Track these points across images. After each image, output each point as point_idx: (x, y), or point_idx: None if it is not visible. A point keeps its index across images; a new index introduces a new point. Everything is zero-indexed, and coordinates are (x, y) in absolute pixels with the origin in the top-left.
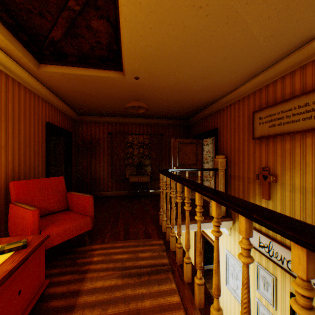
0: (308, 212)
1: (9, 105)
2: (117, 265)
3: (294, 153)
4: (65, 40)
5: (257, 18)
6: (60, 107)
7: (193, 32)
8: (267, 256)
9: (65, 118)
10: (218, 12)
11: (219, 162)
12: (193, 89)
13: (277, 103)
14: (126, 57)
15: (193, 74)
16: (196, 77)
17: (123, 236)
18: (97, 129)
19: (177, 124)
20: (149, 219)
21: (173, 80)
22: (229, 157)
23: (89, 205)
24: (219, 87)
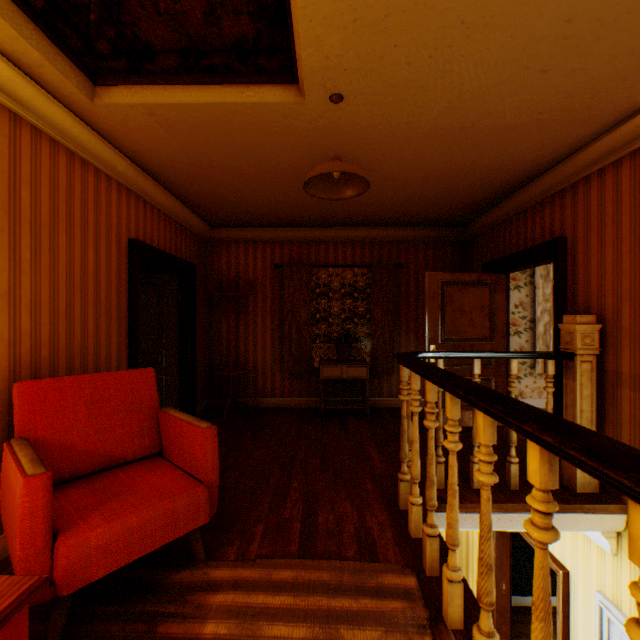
0: None
1: (21, 190)
2: None
3: None
4: None
5: None
6: (165, 207)
7: None
8: None
9: (178, 232)
10: None
11: (577, 333)
12: (498, 123)
13: None
14: (302, 16)
15: (511, 56)
16: (519, 68)
17: (299, 542)
18: (250, 257)
19: (438, 238)
20: (369, 485)
21: (442, 93)
22: (610, 319)
23: (204, 454)
24: (587, 106)
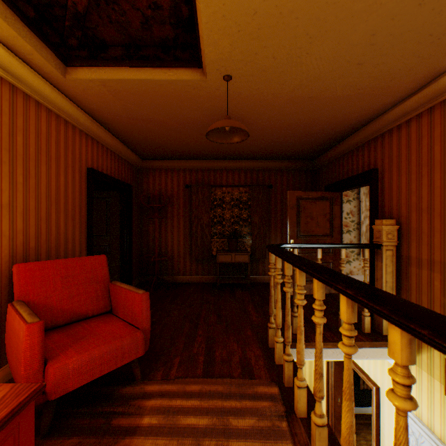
0: None
1: (17, 136)
2: (186, 445)
3: None
4: (96, 10)
5: None
6: (111, 146)
7: None
8: None
9: (120, 163)
10: None
11: (383, 231)
12: (332, 95)
13: None
14: (205, 28)
15: (338, 55)
16: (344, 62)
17: (203, 368)
18: (169, 180)
19: (296, 168)
20: (249, 332)
21: (296, 76)
22: (404, 222)
23: (141, 310)
24: (388, 85)
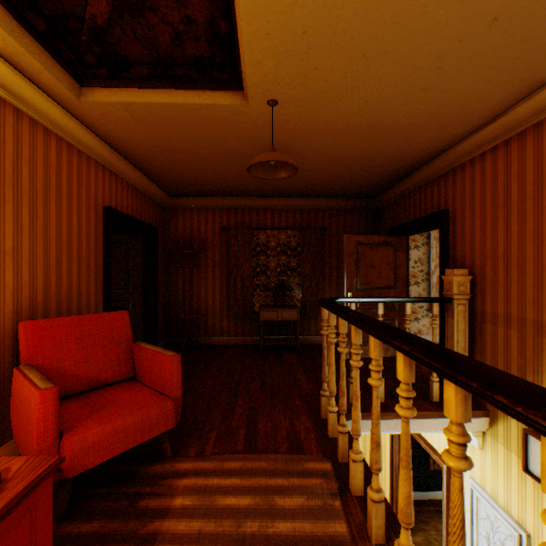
0: None
1: (22, 169)
2: (225, 527)
3: None
4: (119, 23)
5: None
6: (132, 180)
7: None
8: None
9: (143, 201)
10: None
11: (454, 283)
12: (395, 123)
13: None
14: (247, 47)
15: (401, 79)
16: (407, 87)
17: (244, 443)
18: (202, 221)
19: (354, 207)
20: (298, 401)
21: (352, 102)
22: (478, 272)
23: (171, 375)
24: (458, 113)
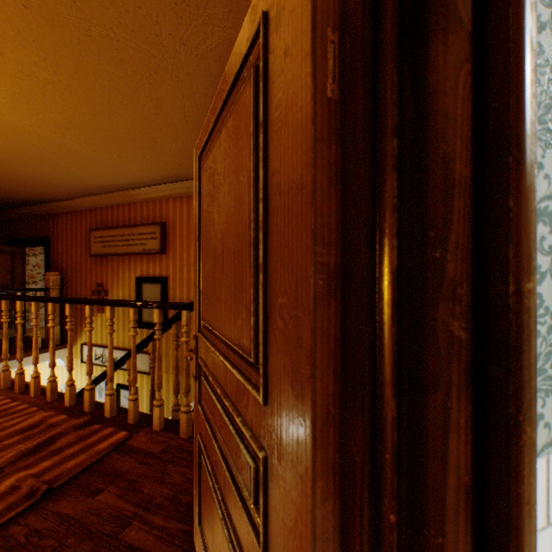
0: (127, 315)
1: None
2: None
3: (120, 271)
4: None
5: (78, 170)
6: None
7: (13, 156)
8: (102, 364)
9: None
10: (41, 157)
11: (52, 280)
12: (10, 186)
13: (109, 227)
14: None
15: (11, 175)
16: (15, 178)
17: None
18: None
19: None
20: None
21: None
22: (66, 274)
23: None
24: (51, 193)
